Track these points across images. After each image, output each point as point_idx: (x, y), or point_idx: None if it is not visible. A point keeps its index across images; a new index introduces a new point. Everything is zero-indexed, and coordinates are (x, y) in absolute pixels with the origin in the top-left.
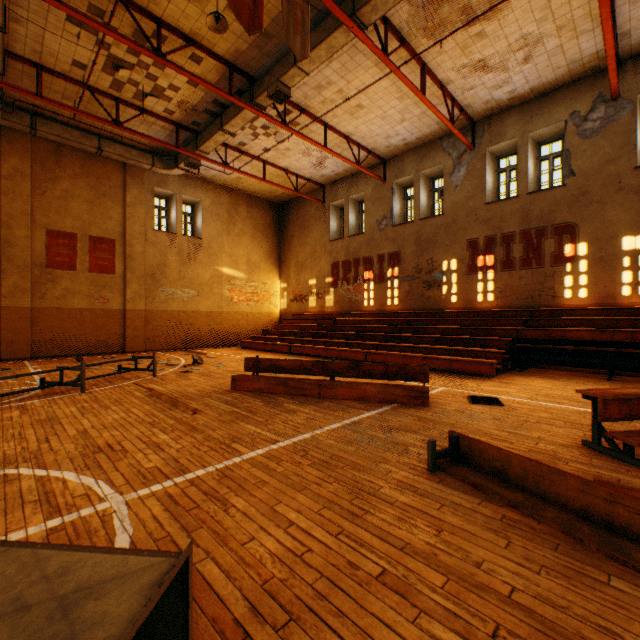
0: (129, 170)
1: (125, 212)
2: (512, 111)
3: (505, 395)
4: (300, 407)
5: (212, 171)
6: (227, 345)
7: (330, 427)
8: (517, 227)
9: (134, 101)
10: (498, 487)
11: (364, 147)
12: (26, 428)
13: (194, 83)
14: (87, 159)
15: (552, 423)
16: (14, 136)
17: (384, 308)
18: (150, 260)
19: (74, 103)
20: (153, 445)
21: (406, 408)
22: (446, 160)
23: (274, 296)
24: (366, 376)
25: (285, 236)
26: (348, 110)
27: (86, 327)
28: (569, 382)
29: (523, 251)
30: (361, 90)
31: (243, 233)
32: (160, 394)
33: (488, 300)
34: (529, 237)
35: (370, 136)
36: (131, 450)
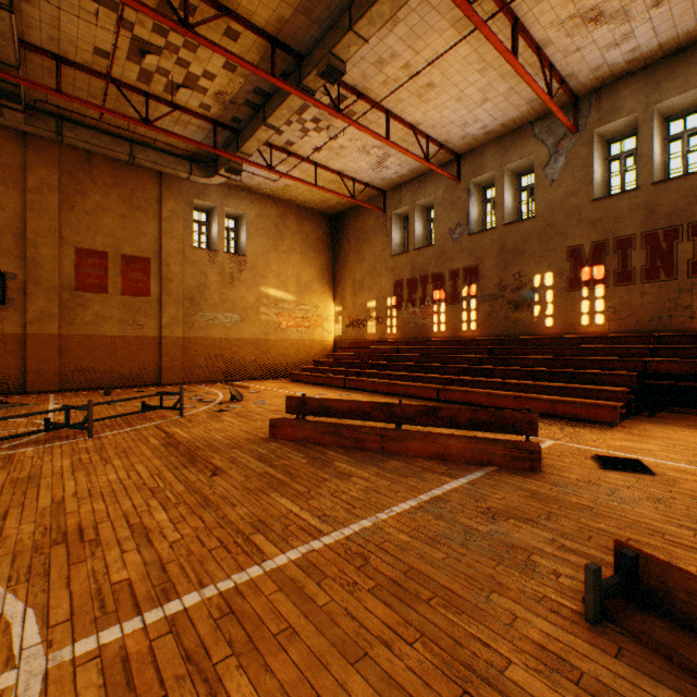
0: (165, 180)
1: (161, 227)
2: (630, 78)
3: (648, 455)
4: (356, 468)
5: (257, 179)
6: (274, 377)
7: (400, 507)
8: (638, 228)
9: (165, 96)
10: None
11: (434, 140)
12: None
13: (231, 67)
14: (119, 169)
15: None
16: (41, 145)
17: (458, 334)
18: (188, 281)
19: (101, 102)
20: (140, 532)
21: (508, 475)
22: (539, 149)
23: (327, 321)
24: (446, 424)
25: (340, 252)
26: (416, 91)
27: (118, 356)
28: None
29: (646, 259)
30: (433, 60)
31: (292, 249)
32: (178, 443)
33: (596, 323)
34: (655, 240)
35: (442, 125)
36: (106, 541)
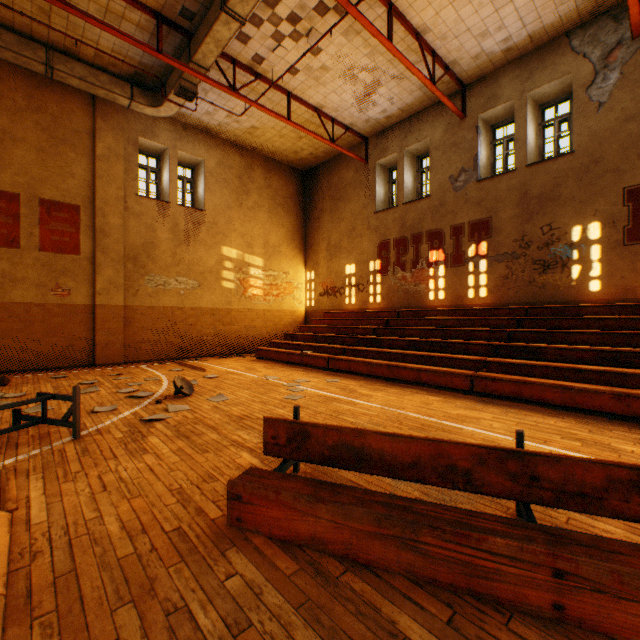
0: (100, 109)
1: (95, 168)
2: None
3: None
4: None
5: (217, 116)
6: (238, 353)
7: None
8: None
9: None
10: None
11: (440, 59)
12: None
13: None
14: (36, 88)
15: None
16: None
17: (462, 302)
18: (132, 237)
19: None
20: None
21: None
22: (579, 65)
23: (298, 289)
24: None
25: (312, 212)
26: None
27: (35, 330)
28: None
29: None
30: None
31: (259, 206)
32: None
33: None
34: None
35: (455, 33)
36: None
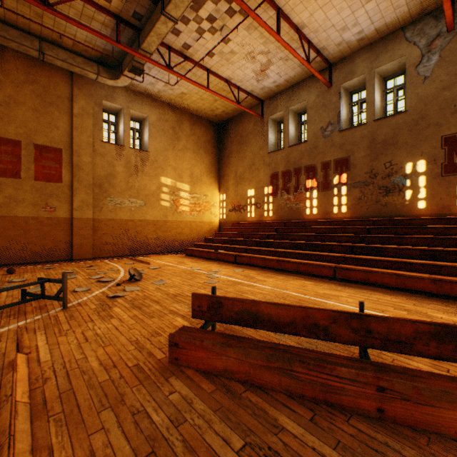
0: (76, 81)
1: (72, 122)
2: None
3: None
4: None
5: (157, 85)
6: (172, 251)
7: None
8: None
9: None
10: None
11: (313, 46)
12: None
13: None
14: (32, 67)
15: None
16: None
17: (329, 216)
18: (98, 170)
19: None
20: None
21: None
22: (410, 50)
23: (214, 207)
24: None
25: (224, 152)
26: None
27: (31, 235)
28: None
29: None
30: None
31: (186, 149)
32: (7, 396)
33: None
34: None
35: (324, 28)
36: None
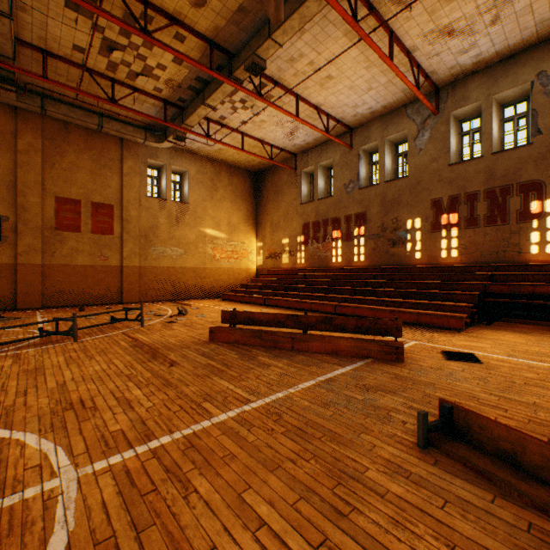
0: (125, 144)
1: (122, 181)
2: (476, 75)
3: (480, 351)
4: (274, 361)
5: (197, 144)
6: (210, 297)
7: (304, 385)
8: (481, 186)
9: (127, 81)
10: (511, 477)
11: (333, 117)
12: (11, 379)
13: (179, 61)
14: (90, 135)
15: (543, 385)
16: (28, 116)
17: (351, 264)
18: (144, 223)
19: (77, 85)
20: (124, 402)
21: (380, 364)
22: (410, 126)
23: (251, 254)
24: (338, 330)
25: (261, 201)
26: (318, 81)
27: (89, 281)
28: (542, 337)
29: (487, 209)
30: (331, 60)
31: (224, 198)
32: (143, 345)
33: (452, 256)
34: (494, 195)
35: (338, 106)
36: (101, 408)
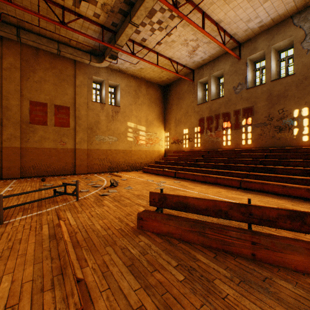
0: (77, 65)
1: (75, 90)
2: None
3: None
4: (251, 302)
5: (125, 64)
6: (134, 170)
7: None
8: None
9: (73, 8)
10: None
11: (227, 33)
12: None
13: None
14: (53, 59)
15: None
16: (10, 44)
17: (239, 146)
18: (90, 119)
19: None
20: None
21: None
22: (297, 32)
23: (161, 141)
24: None
25: (168, 105)
26: None
27: (52, 159)
28: None
29: None
30: None
31: (143, 103)
32: (60, 237)
33: None
34: None
35: (234, 21)
36: None
